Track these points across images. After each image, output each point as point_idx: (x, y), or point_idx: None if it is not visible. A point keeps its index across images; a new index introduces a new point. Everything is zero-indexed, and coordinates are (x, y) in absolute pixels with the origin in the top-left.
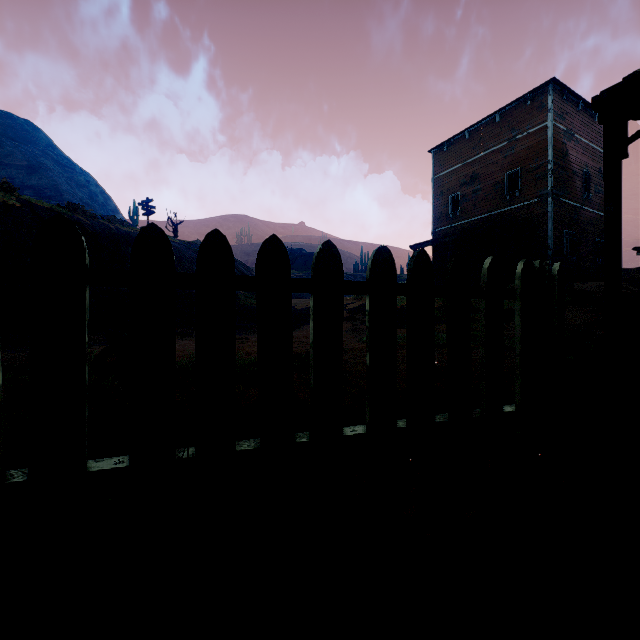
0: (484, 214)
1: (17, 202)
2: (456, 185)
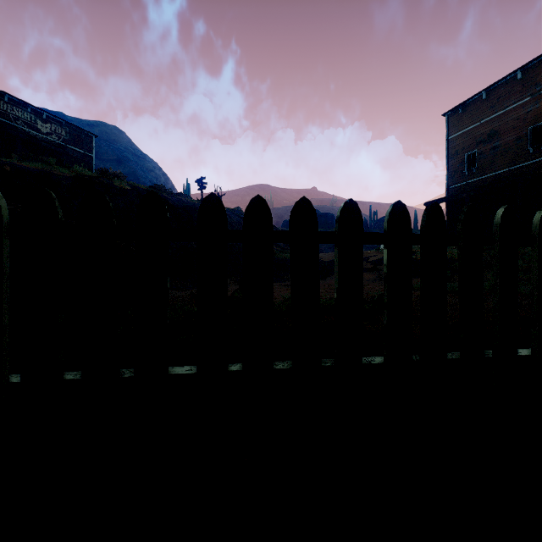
0: (503, 169)
1: (129, 186)
2: (472, 144)
